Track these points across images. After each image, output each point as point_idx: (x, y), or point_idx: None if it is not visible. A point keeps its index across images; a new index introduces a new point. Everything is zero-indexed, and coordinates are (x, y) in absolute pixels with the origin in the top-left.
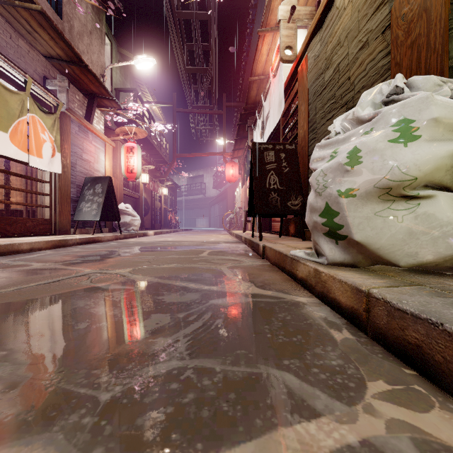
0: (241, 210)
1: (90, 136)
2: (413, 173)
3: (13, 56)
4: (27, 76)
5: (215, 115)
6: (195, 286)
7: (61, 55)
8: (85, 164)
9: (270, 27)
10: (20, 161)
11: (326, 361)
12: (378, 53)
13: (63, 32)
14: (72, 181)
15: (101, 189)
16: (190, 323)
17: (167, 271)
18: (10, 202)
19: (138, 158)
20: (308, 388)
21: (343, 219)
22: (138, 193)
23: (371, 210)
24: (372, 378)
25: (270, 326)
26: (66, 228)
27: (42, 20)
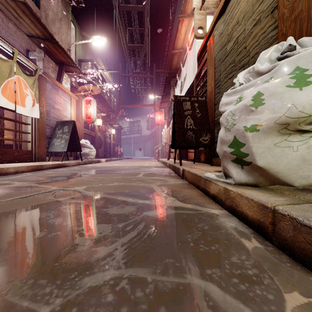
0: (166, 144)
1: (60, 92)
2: (308, 111)
3: (5, 35)
4: (14, 49)
5: (148, 78)
6: (132, 200)
7: (39, 34)
8: (57, 112)
9: (187, 14)
10: (9, 109)
11: (243, 270)
12: (268, 27)
13: (41, 18)
14: (47, 124)
15: (68, 129)
16: (127, 233)
17: (112, 188)
18: (2, 138)
19: (94, 107)
20: (232, 301)
21: (248, 149)
22: (94, 132)
23: (271, 142)
24: (287, 289)
25: (191, 235)
26: (43, 157)
27: (25, 9)
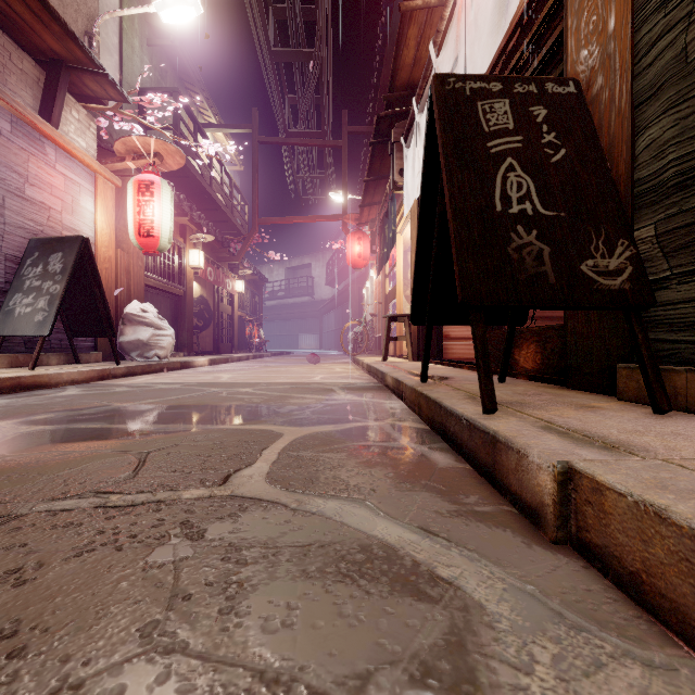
0: (374, 319)
1: (52, 152)
2: None
3: None
4: None
5: (328, 149)
6: None
7: None
8: (36, 211)
9: None
10: None
11: None
12: None
13: None
14: None
15: (61, 264)
16: None
17: None
18: None
19: (163, 205)
20: None
21: None
22: (182, 286)
23: None
24: None
25: None
26: None
27: None
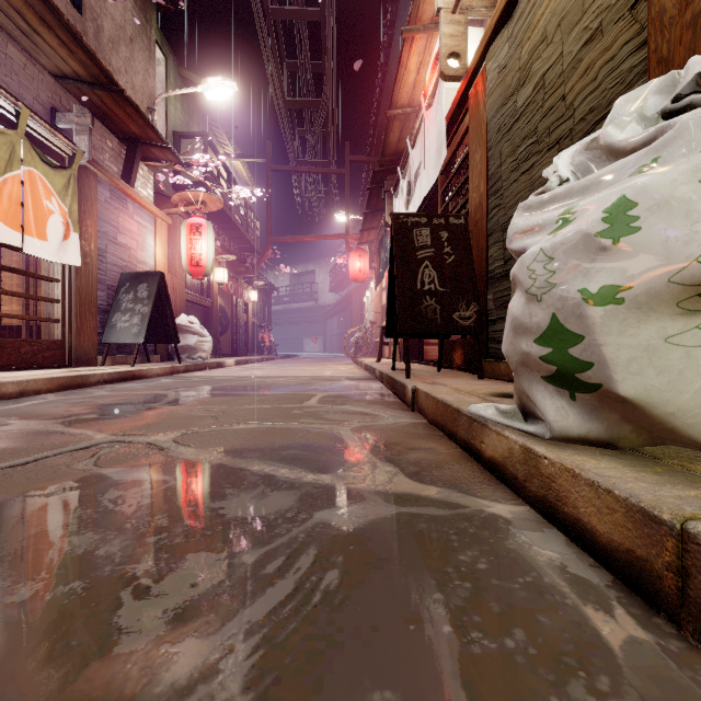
0: (373, 326)
1: (131, 206)
2: None
3: None
4: (20, 105)
5: (333, 175)
6: (288, 474)
7: (79, 73)
8: (123, 252)
9: (421, 25)
10: (9, 245)
11: None
12: (622, 46)
13: (84, 36)
14: (100, 279)
15: (147, 292)
16: (266, 585)
17: (242, 438)
18: None
19: (208, 242)
20: None
21: (593, 349)
22: (210, 299)
23: (657, 332)
24: None
25: (445, 595)
26: (90, 355)
27: (44, 13)
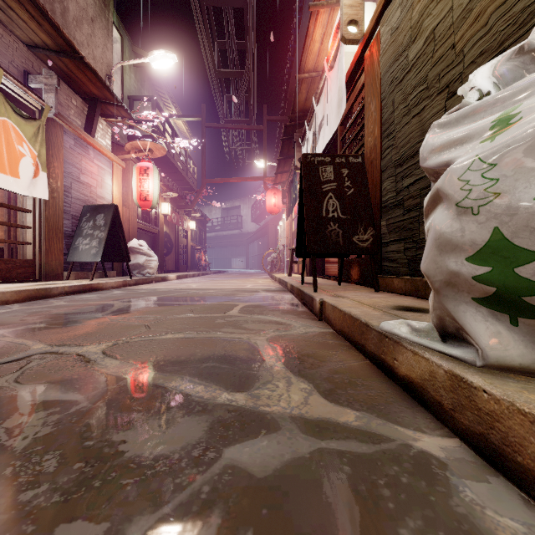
0: (285, 248)
1: (92, 152)
2: None
3: None
4: None
5: (253, 131)
6: (203, 392)
7: (47, 43)
8: (85, 189)
9: (325, 1)
10: None
11: None
12: None
13: (53, 14)
14: (65, 210)
15: (104, 220)
16: None
17: (167, 348)
18: None
19: (154, 181)
20: None
21: None
22: (157, 227)
23: None
24: None
25: None
26: (57, 271)
27: None
